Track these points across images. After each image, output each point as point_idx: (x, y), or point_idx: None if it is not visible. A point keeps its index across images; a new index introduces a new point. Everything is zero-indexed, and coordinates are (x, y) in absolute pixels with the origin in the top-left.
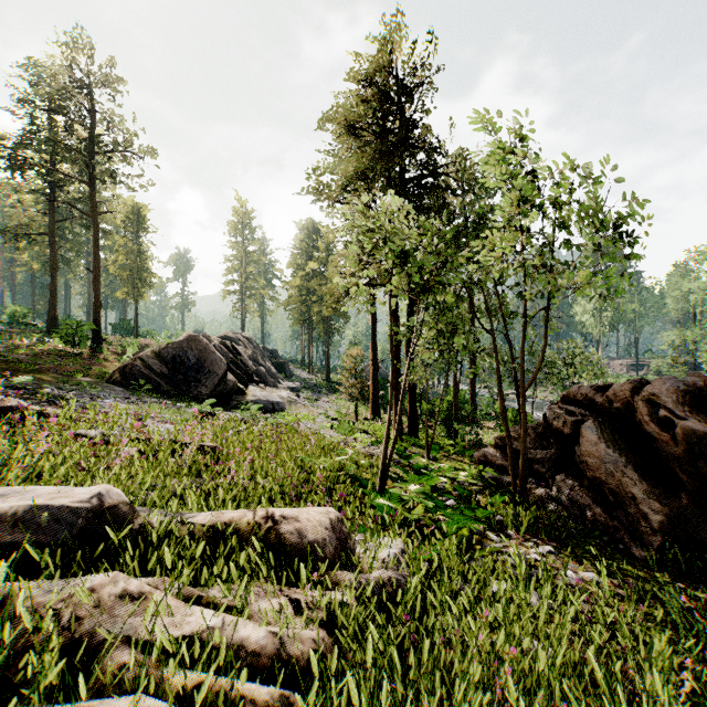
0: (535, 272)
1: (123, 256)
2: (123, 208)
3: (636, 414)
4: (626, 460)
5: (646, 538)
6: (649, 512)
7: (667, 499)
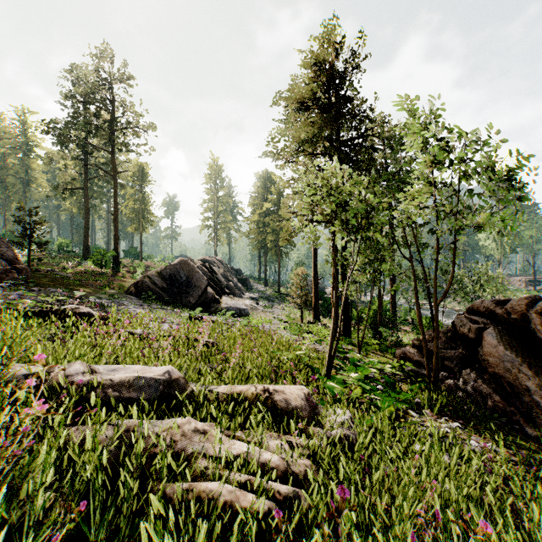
0: (445, 215)
1: (132, 202)
2: (133, 168)
3: (530, 324)
4: (521, 359)
5: (537, 421)
6: (539, 401)
7: None
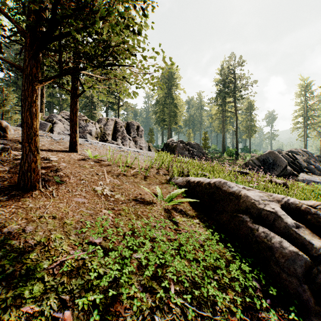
0: None
1: (244, 122)
2: (245, 106)
3: None
4: None
5: None
6: None
7: None
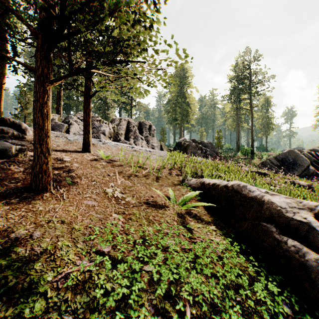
0: None
1: (260, 120)
2: (261, 102)
3: None
4: None
5: None
6: None
7: None
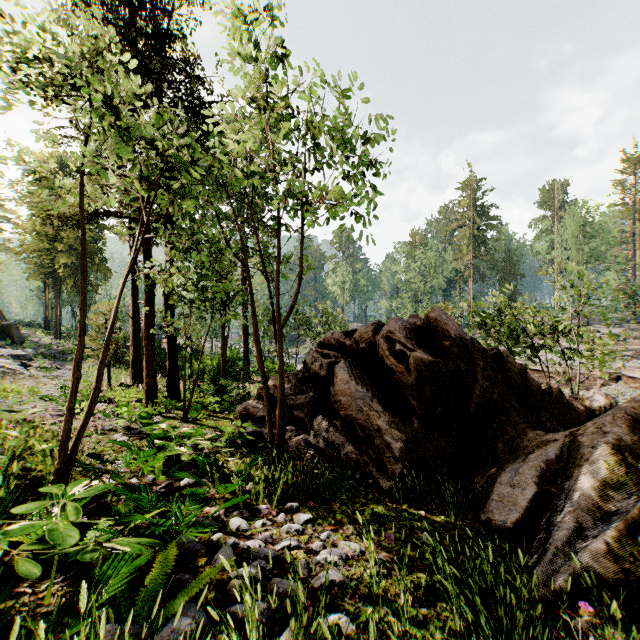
0: None
1: None
2: None
3: (379, 350)
4: (372, 394)
5: (390, 467)
6: (391, 441)
7: (404, 426)
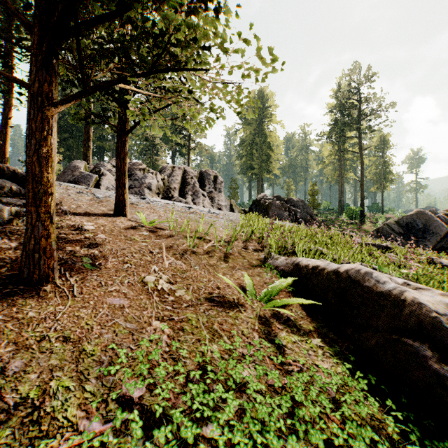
0: None
1: (374, 167)
2: (375, 142)
3: None
4: None
5: None
6: None
7: None
